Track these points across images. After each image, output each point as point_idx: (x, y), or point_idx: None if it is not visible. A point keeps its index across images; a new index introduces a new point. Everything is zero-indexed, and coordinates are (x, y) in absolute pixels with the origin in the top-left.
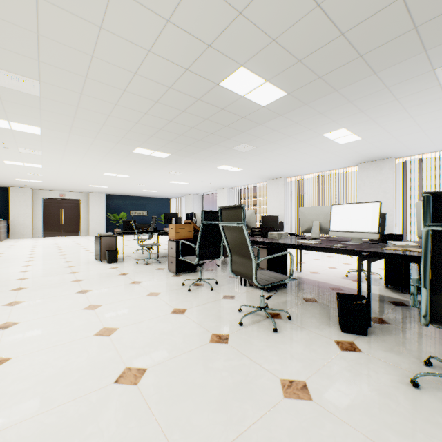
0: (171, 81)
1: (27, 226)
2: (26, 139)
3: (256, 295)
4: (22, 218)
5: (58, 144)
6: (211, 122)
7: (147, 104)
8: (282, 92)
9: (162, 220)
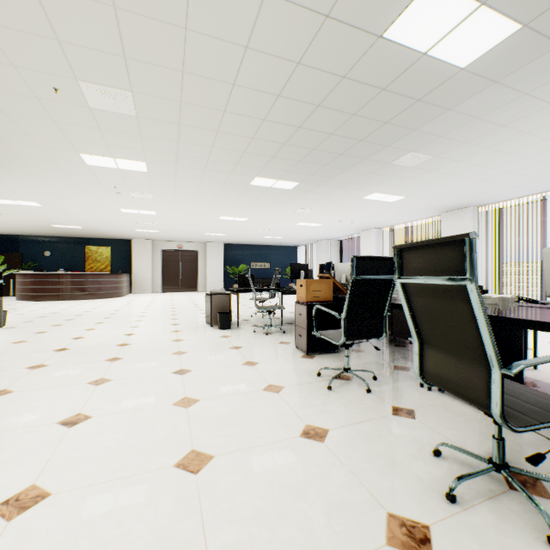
0: (300, 49)
1: (147, 281)
2: (135, 179)
3: (459, 416)
4: (143, 272)
5: (166, 183)
6: (361, 119)
7: (265, 103)
8: (511, 25)
9: (287, 274)
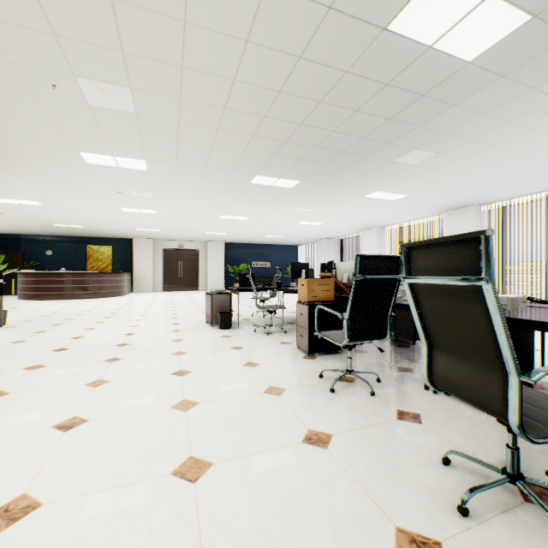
0: (302, 42)
1: (148, 280)
2: (135, 178)
3: (468, 421)
4: (144, 271)
5: (167, 182)
6: (364, 116)
7: (266, 99)
8: (521, 16)
9: (288, 273)
